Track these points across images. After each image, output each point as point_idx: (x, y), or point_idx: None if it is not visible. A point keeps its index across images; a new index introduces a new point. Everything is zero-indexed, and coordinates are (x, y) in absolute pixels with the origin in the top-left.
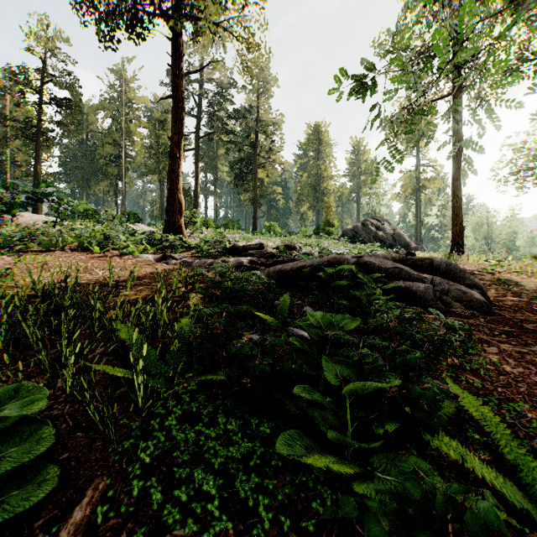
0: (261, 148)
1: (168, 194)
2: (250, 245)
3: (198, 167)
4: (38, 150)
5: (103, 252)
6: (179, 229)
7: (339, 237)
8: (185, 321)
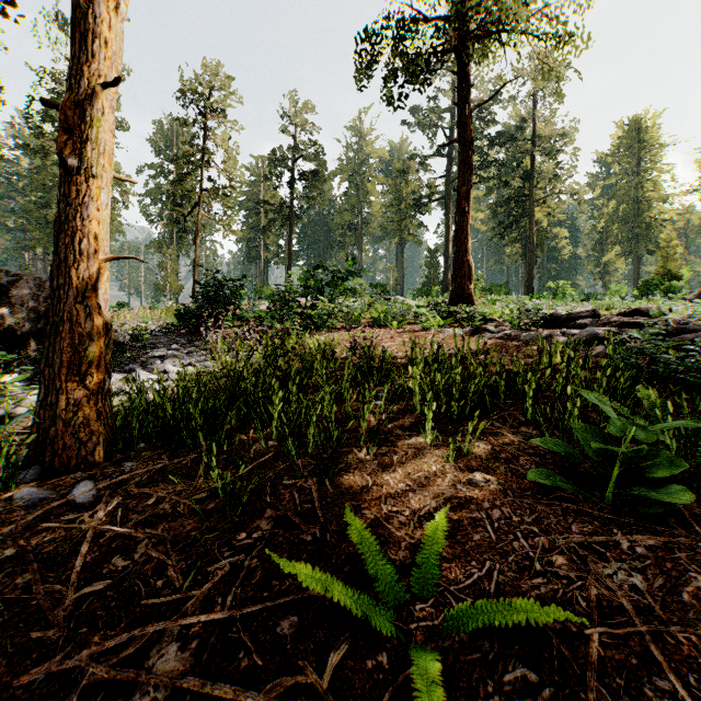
0: (538, 176)
1: (454, 257)
2: (578, 313)
3: (449, 219)
4: (291, 230)
5: (398, 327)
6: (469, 298)
7: (694, 295)
8: (644, 390)
